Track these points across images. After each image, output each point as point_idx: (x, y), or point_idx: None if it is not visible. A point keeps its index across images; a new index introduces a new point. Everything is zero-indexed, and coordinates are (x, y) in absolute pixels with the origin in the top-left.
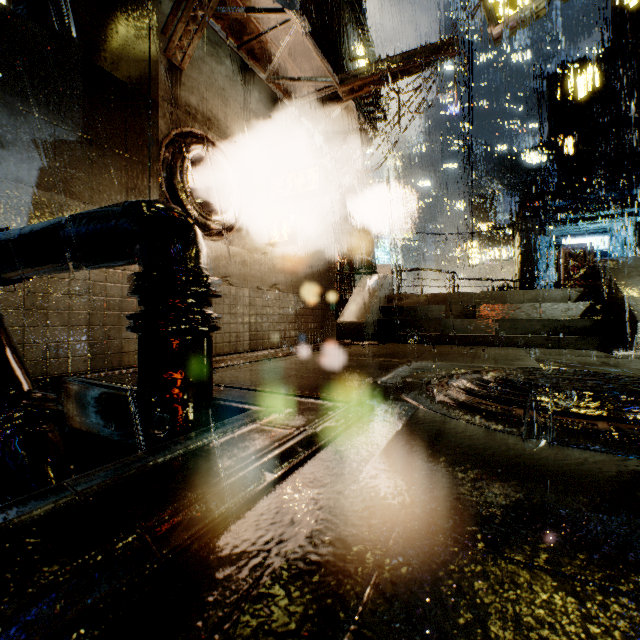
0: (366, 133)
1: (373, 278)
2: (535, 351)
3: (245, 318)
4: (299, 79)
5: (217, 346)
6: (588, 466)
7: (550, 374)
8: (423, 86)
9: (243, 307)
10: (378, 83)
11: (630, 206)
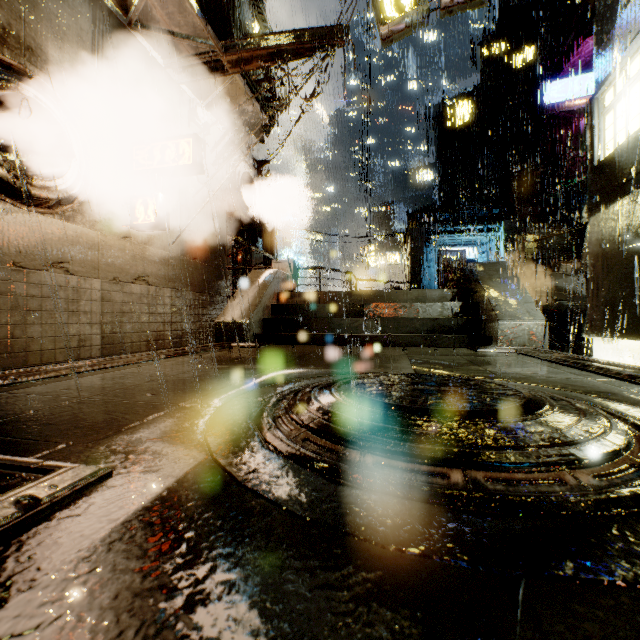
0: (259, 117)
1: (262, 273)
2: (414, 350)
3: (94, 317)
4: (173, 34)
5: (45, 353)
6: (412, 635)
7: (410, 385)
8: (313, 71)
9: (91, 303)
10: (267, 59)
11: (493, 223)
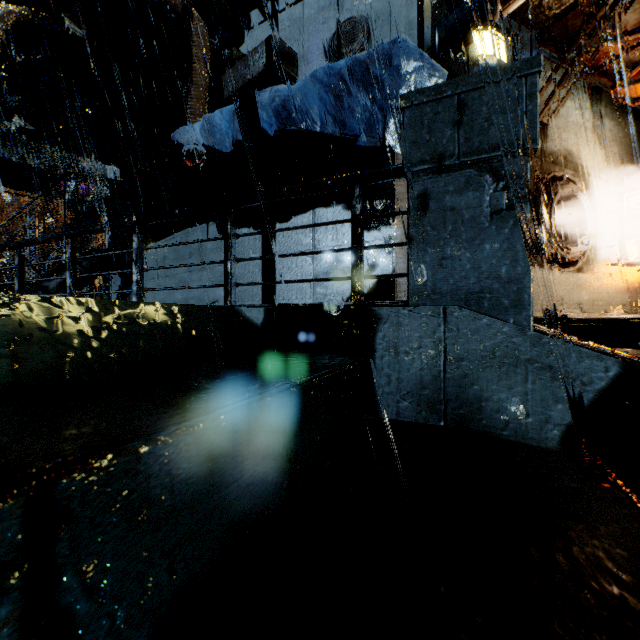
0: None
1: None
2: None
3: None
4: None
5: None
6: None
7: None
8: None
9: None
10: None
11: None
